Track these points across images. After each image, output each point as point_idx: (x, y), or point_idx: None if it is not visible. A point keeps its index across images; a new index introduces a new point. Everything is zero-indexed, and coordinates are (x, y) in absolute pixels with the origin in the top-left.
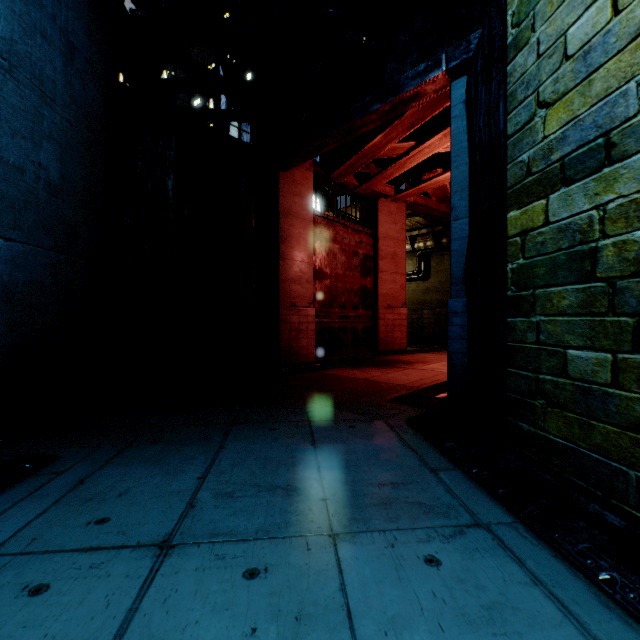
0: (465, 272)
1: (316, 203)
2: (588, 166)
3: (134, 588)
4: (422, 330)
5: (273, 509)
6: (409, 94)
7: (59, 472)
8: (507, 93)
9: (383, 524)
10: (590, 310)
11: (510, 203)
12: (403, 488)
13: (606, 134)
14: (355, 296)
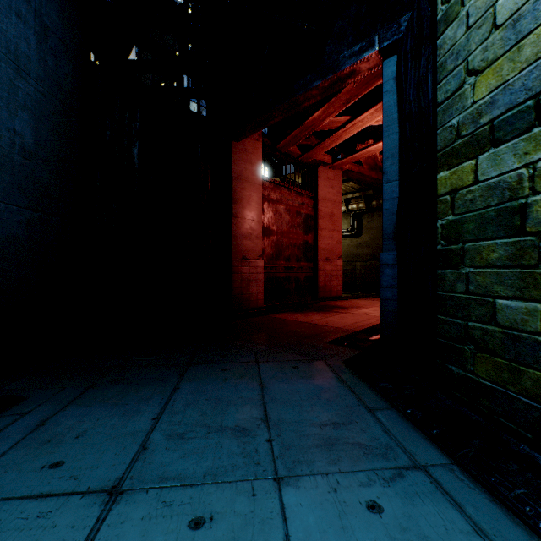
0: (396, 228)
1: (264, 169)
2: (517, 127)
3: (78, 540)
4: (355, 279)
5: (221, 451)
6: (346, 72)
7: (23, 413)
8: (437, 64)
9: (325, 466)
10: (520, 262)
11: (440, 164)
12: (343, 428)
13: (536, 96)
14: (298, 250)
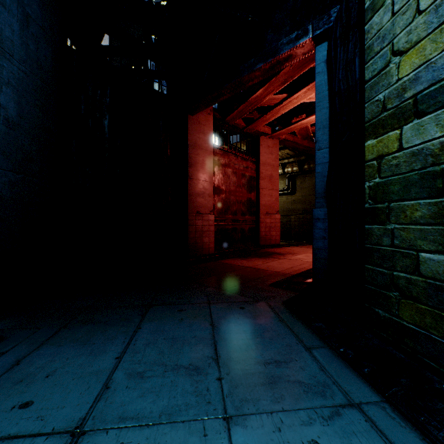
0: (326, 189)
1: (215, 139)
2: (440, 100)
3: None
4: (290, 230)
5: (176, 390)
6: (284, 56)
7: (1, 353)
8: (365, 47)
9: (270, 405)
10: (442, 220)
11: (368, 134)
12: (285, 366)
13: None
14: (243, 206)
